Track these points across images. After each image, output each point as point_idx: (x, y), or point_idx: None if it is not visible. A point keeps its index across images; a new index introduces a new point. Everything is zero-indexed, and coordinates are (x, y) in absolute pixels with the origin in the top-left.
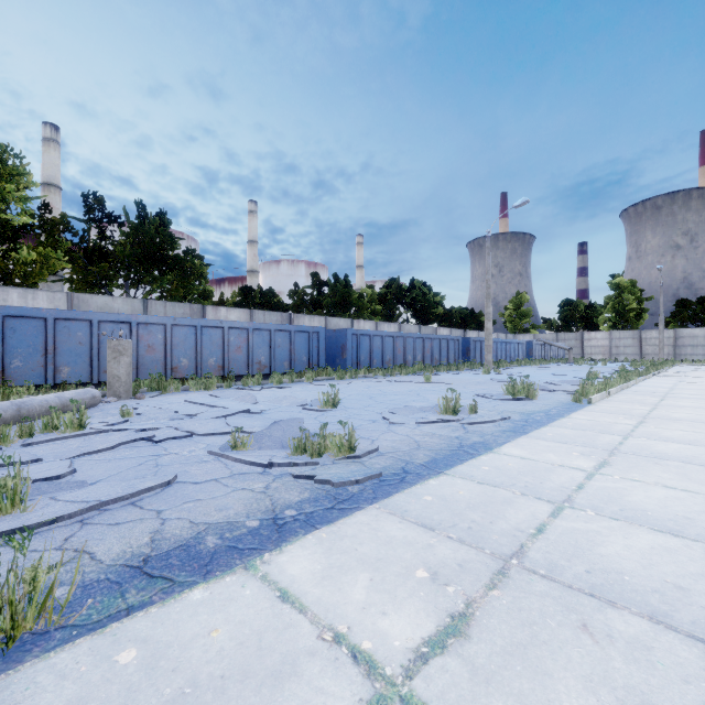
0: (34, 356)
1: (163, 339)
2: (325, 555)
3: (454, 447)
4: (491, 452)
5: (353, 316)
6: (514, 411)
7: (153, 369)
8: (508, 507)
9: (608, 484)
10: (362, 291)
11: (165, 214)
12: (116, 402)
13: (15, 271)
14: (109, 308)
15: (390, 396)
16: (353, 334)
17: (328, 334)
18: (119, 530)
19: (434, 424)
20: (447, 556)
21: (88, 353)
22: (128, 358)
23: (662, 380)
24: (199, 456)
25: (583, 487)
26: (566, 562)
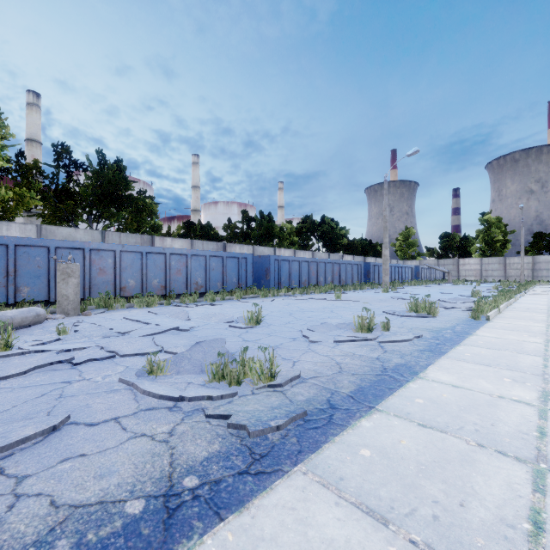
0: None
1: (113, 263)
2: None
3: (378, 371)
4: (418, 377)
5: (275, 245)
6: (423, 328)
7: (104, 289)
8: (471, 470)
9: None
10: (283, 225)
11: (121, 161)
12: (59, 319)
13: None
14: (72, 238)
15: (307, 312)
16: (275, 259)
17: (255, 259)
18: None
19: (352, 342)
20: None
21: (46, 275)
22: (76, 279)
23: (535, 298)
24: (111, 383)
25: (545, 432)
26: None
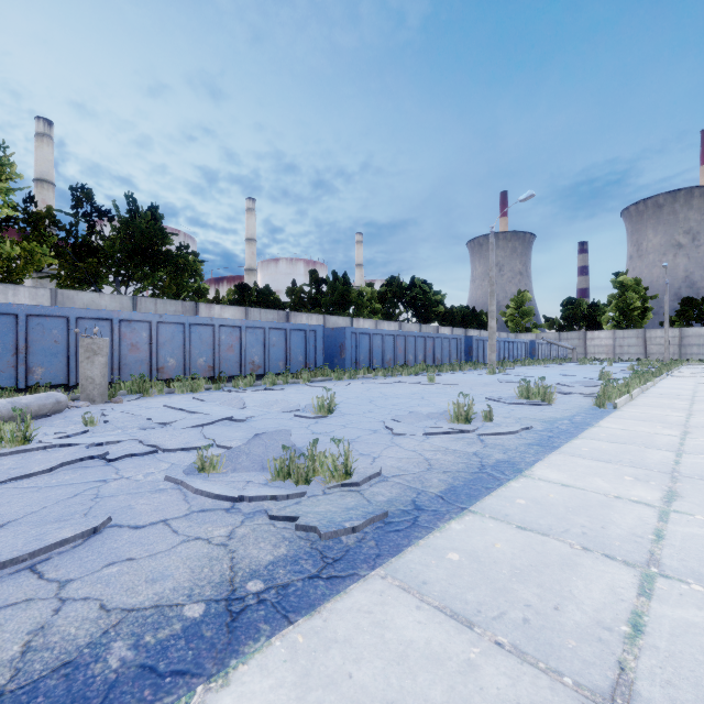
0: (4, 355)
1: (148, 338)
2: (297, 692)
3: (474, 468)
4: (522, 475)
5: (352, 315)
6: (534, 418)
7: (137, 370)
8: (571, 574)
9: (694, 529)
10: (362, 289)
11: (157, 208)
12: (84, 408)
13: None
14: (96, 306)
15: (392, 399)
16: (351, 332)
17: (326, 332)
18: None
19: (445, 435)
20: (504, 695)
21: (65, 352)
22: (103, 358)
23: (679, 381)
24: (156, 482)
25: (663, 535)
26: None
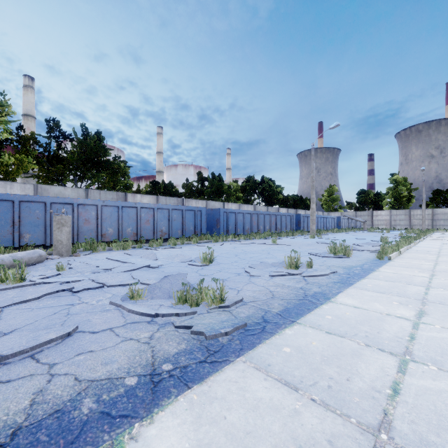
0: (5, 226)
1: (95, 215)
2: (194, 427)
3: (300, 297)
4: (330, 301)
5: (224, 200)
6: (338, 266)
7: (89, 235)
8: (358, 360)
9: (434, 333)
10: (230, 184)
11: (101, 133)
12: (56, 259)
13: (0, 170)
14: (62, 195)
15: (249, 254)
16: (224, 212)
17: (208, 212)
18: (6, 390)
19: (283, 277)
20: (315, 428)
21: (43, 224)
22: (68, 228)
23: (431, 242)
24: (104, 305)
25: (414, 337)
26: (437, 437)
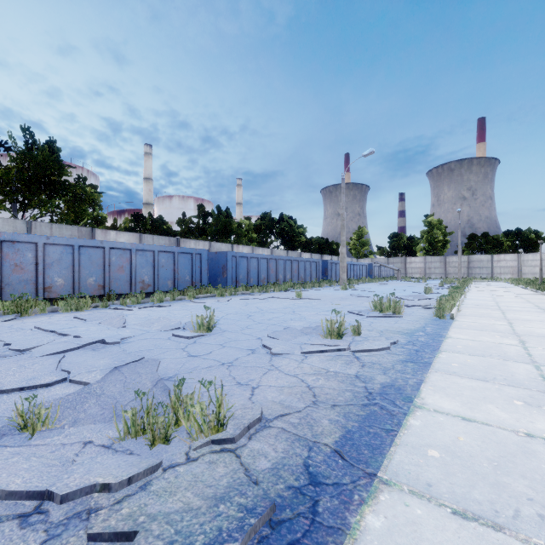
0: None
1: (34, 258)
2: None
3: (363, 399)
4: (416, 406)
5: (233, 242)
6: (393, 330)
7: (21, 289)
8: None
9: None
10: (241, 222)
11: (55, 142)
12: None
13: None
14: None
15: (267, 314)
16: (232, 256)
17: (211, 256)
18: None
19: (322, 353)
20: None
21: None
22: None
23: (479, 294)
24: None
25: None
26: None
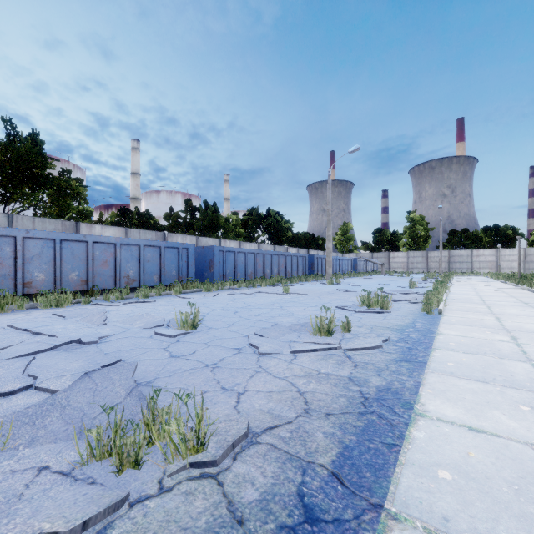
0: None
1: (12, 253)
2: None
3: (359, 406)
4: (417, 414)
5: (220, 237)
6: (383, 326)
7: None
8: None
9: None
10: (229, 217)
11: (38, 134)
12: None
13: None
14: None
15: (255, 309)
16: (219, 250)
17: (198, 250)
18: None
19: (312, 352)
20: None
21: None
22: None
23: (462, 288)
24: None
25: None
26: None
